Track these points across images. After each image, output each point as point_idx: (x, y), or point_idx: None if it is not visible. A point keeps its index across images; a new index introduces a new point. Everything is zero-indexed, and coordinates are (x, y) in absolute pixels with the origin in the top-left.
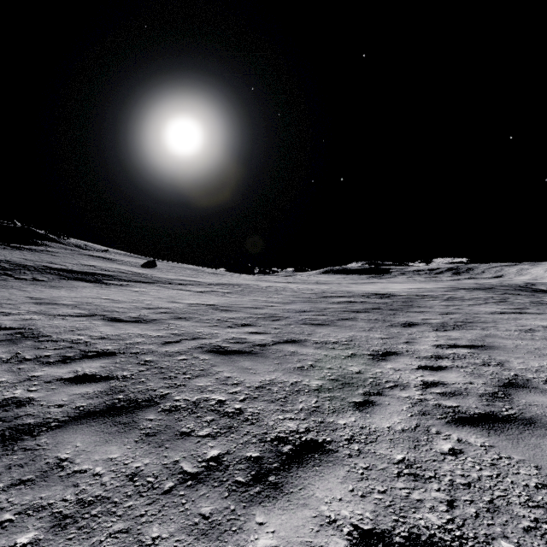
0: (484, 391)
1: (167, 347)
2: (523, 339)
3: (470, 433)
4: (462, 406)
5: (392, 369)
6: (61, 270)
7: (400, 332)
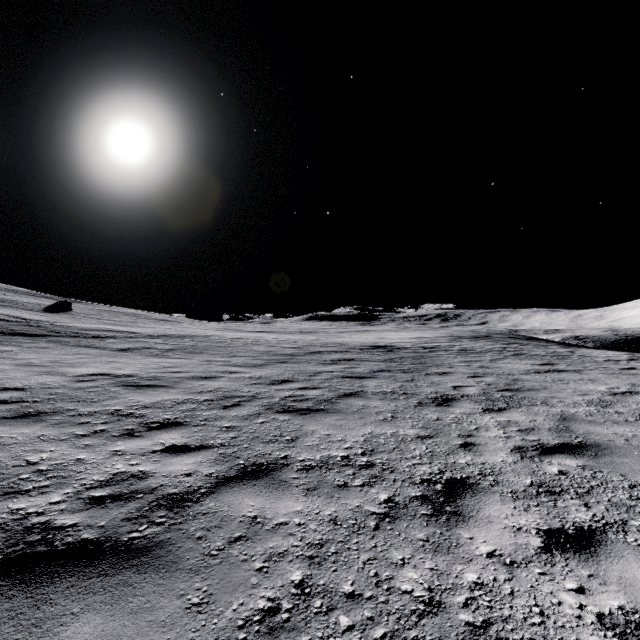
0: None
1: None
2: (618, 423)
3: None
4: None
5: (498, 563)
6: None
7: (440, 418)
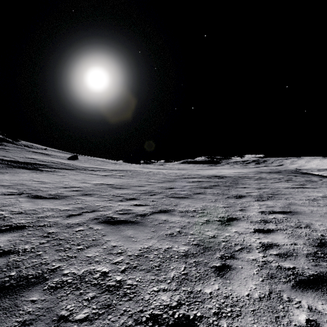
0: (307, 251)
1: (69, 219)
2: (313, 206)
3: (315, 299)
4: (298, 267)
5: (237, 233)
6: (10, 161)
7: (235, 202)
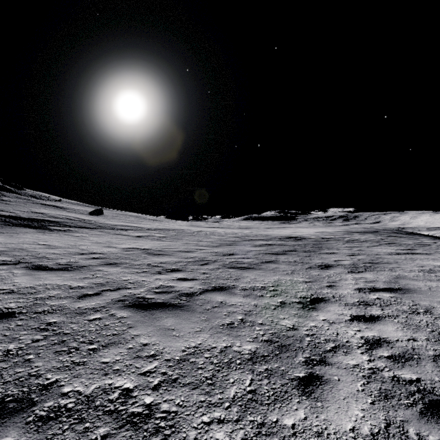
0: (433, 351)
1: (82, 302)
2: (431, 280)
3: None
4: (424, 379)
5: (326, 322)
6: (9, 217)
7: (320, 274)
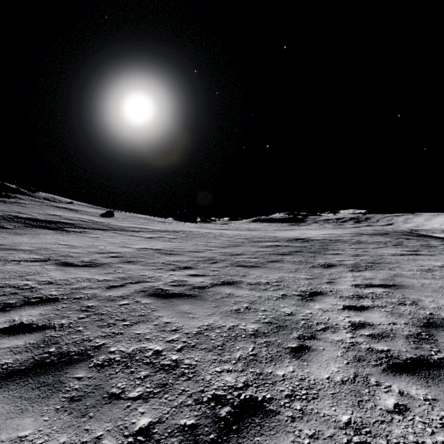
0: (408, 332)
1: (111, 291)
2: (426, 278)
3: (409, 383)
4: (393, 350)
5: (321, 310)
6: (28, 219)
7: (321, 272)
